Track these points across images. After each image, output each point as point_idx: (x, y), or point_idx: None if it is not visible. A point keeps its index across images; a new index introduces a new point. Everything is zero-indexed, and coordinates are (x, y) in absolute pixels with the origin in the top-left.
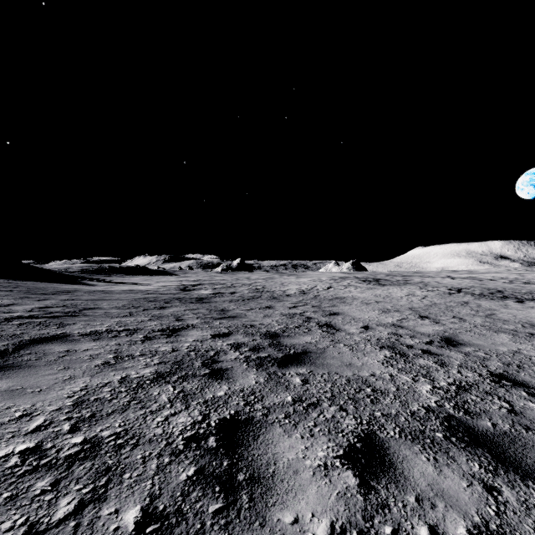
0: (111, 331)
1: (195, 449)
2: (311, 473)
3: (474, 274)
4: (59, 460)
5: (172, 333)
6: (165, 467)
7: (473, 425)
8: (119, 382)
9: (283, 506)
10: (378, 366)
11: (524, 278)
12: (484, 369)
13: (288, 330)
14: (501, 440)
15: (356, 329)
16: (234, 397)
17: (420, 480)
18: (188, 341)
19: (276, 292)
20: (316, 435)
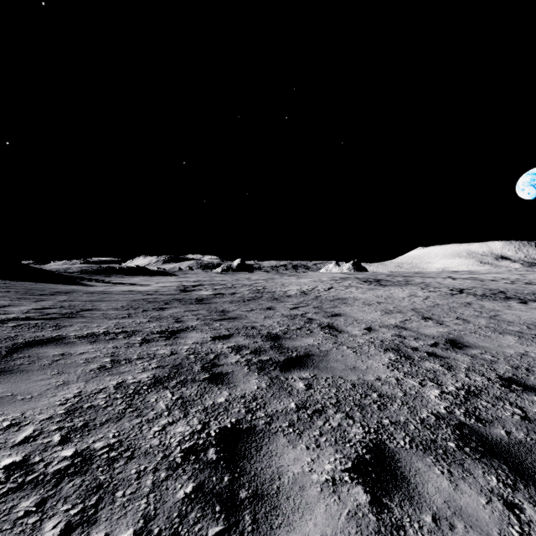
0: (109, 333)
1: (193, 462)
2: (318, 489)
3: (475, 275)
4: (47, 476)
5: (171, 336)
6: (162, 483)
7: (486, 433)
8: (115, 388)
9: (290, 529)
10: (383, 370)
11: (526, 279)
12: (492, 372)
13: (290, 332)
14: (518, 451)
15: (359, 331)
16: (235, 404)
17: (435, 496)
18: (187, 343)
19: (276, 293)
20: (322, 445)
